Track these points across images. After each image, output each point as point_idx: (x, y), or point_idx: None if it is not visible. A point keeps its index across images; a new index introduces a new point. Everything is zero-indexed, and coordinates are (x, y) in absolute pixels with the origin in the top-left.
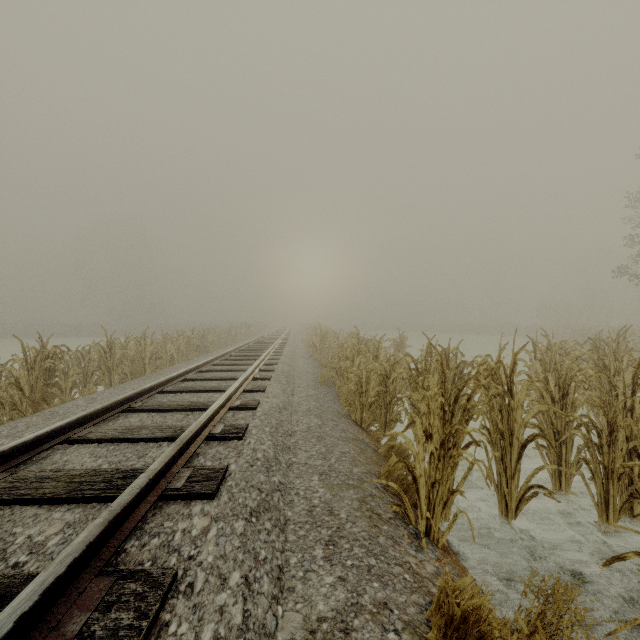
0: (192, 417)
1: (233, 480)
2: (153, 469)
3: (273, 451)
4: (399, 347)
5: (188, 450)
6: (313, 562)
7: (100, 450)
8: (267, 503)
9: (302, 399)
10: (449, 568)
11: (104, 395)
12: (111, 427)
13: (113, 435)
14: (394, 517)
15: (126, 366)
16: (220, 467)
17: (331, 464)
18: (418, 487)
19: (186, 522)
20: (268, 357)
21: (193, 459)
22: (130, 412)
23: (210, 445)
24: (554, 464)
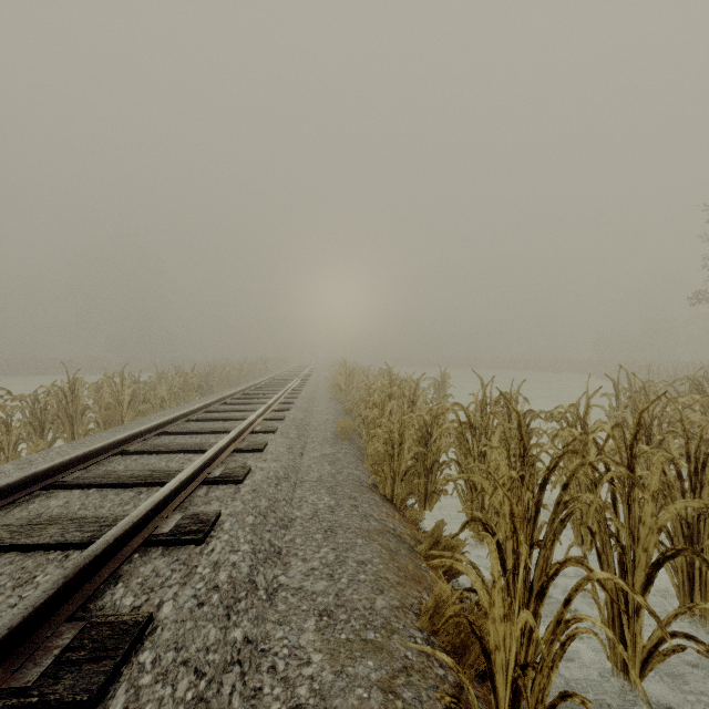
0: (144, 497)
1: (152, 650)
2: None
3: (248, 566)
4: (440, 387)
5: (96, 575)
6: None
7: None
8: None
9: (313, 461)
10: None
11: (48, 456)
12: (5, 520)
13: None
14: None
15: (98, 413)
16: (136, 618)
17: (340, 590)
18: (492, 669)
19: None
20: (280, 400)
21: (104, 591)
22: (57, 488)
23: (147, 557)
24: (682, 574)
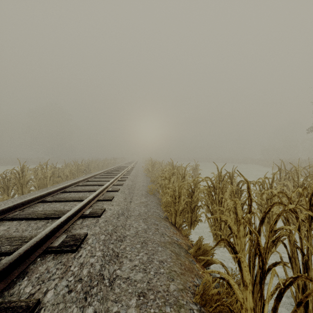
0: (49, 225)
1: None
2: None
3: (100, 265)
4: (195, 170)
5: (11, 274)
6: None
7: None
8: None
9: (136, 205)
10: None
11: (7, 203)
12: None
13: None
14: None
15: (35, 182)
16: (28, 304)
17: (150, 279)
18: None
19: None
20: (121, 176)
21: (15, 283)
22: (5, 220)
23: (44, 260)
24: None
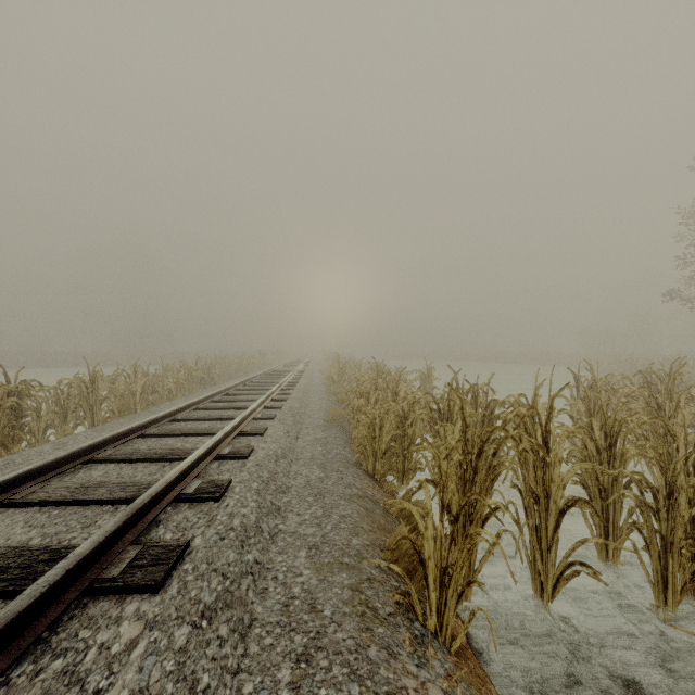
0: (168, 469)
1: (191, 562)
2: (78, 554)
3: (255, 516)
4: (426, 380)
5: (144, 518)
6: (274, 691)
7: (39, 517)
8: (230, 596)
9: (307, 443)
10: (462, 688)
11: (78, 439)
12: (63, 484)
13: (61, 496)
14: (395, 612)
15: (113, 403)
16: (178, 543)
17: (325, 533)
18: (426, 572)
19: (109, 631)
20: (278, 391)
21: (150, 530)
22: (96, 463)
23: (178, 509)
24: (600, 528)
